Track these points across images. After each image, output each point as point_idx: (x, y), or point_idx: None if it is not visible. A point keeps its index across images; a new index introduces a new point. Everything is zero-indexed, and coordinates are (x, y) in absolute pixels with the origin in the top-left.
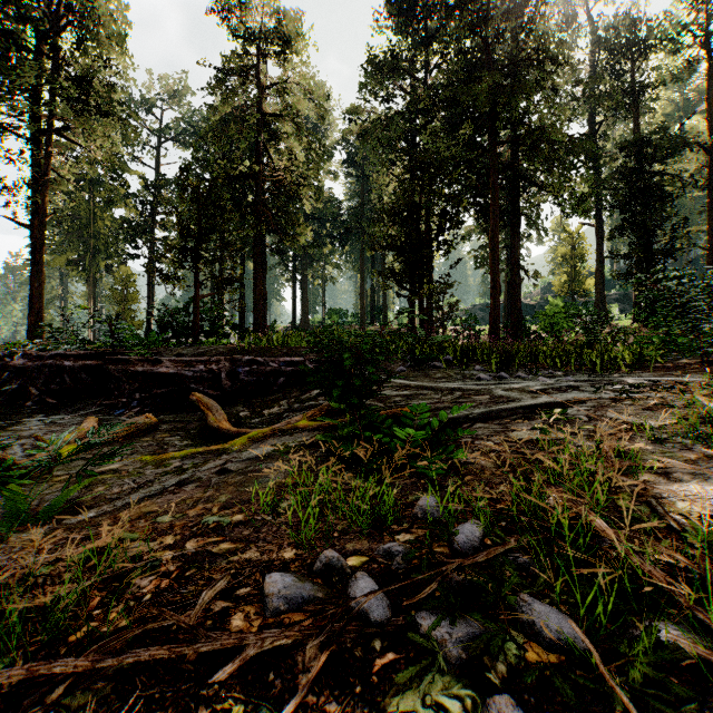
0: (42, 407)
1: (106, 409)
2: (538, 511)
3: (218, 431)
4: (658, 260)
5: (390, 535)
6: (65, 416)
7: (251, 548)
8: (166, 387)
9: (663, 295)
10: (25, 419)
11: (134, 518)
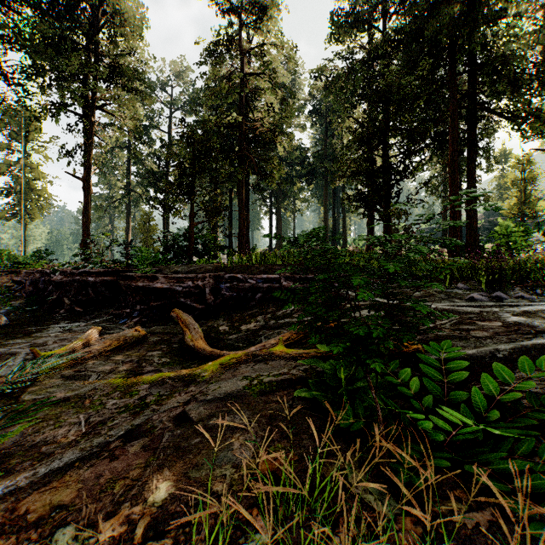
0: (70, 314)
1: (114, 318)
2: None
3: (194, 350)
4: None
5: None
6: (82, 323)
7: None
8: (161, 300)
9: None
10: (51, 325)
11: (31, 520)
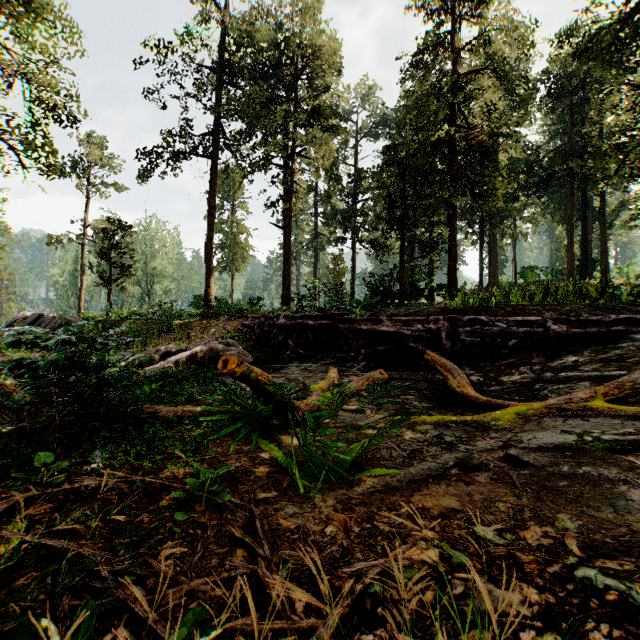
0: (296, 355)
1: (338, 361)
2: None
3: (462, 397)
4: None
5: None
6: (311, 364)
7: None
8: (386, 344)
9: None
10: (287, 364)
11: (436, 514)
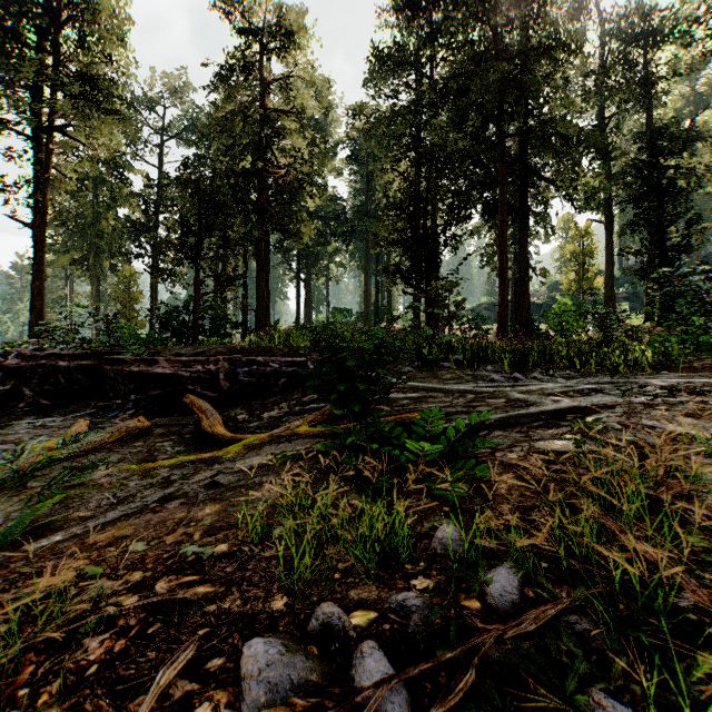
0: (36, 408)
1: (100, 411)
2: (594, 555)
3: (213, 437)
4: (673, 256)
5: (404, 579)
6: (57, 418)
7: (232, 593)
8: (162, 388)
9: (688, 291)
10: (15, 422)
11: (103, 545)
